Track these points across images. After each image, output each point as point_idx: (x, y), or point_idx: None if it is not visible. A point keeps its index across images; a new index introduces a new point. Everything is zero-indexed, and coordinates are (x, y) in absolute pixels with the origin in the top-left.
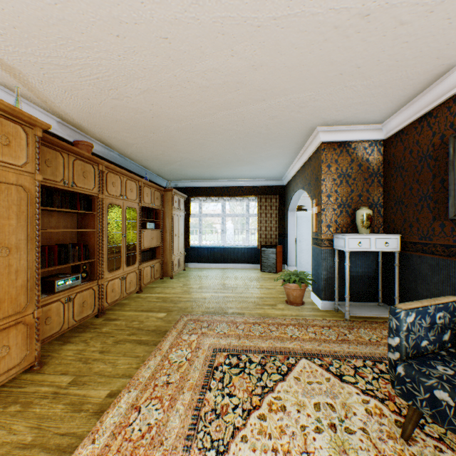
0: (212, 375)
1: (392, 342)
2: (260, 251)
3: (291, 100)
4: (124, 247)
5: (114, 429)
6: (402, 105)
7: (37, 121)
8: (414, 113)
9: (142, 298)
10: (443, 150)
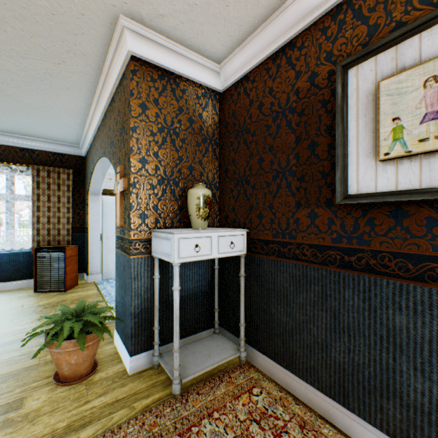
0: None
1: None
2: (35, 259)
3: None
4: None
5: None
6: (256, 23)
7: None
8: (269, 44)
9: None
10: (315, 97)
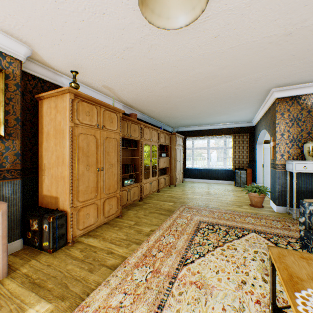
0: (198, 231)
1: (300, 220)
2: (234, 172)
3: (249, 78)
4: (151, 167)
5: (155, 240)
6: None
7: (120, 110)
8: None
9: (159, 195)
10: None
